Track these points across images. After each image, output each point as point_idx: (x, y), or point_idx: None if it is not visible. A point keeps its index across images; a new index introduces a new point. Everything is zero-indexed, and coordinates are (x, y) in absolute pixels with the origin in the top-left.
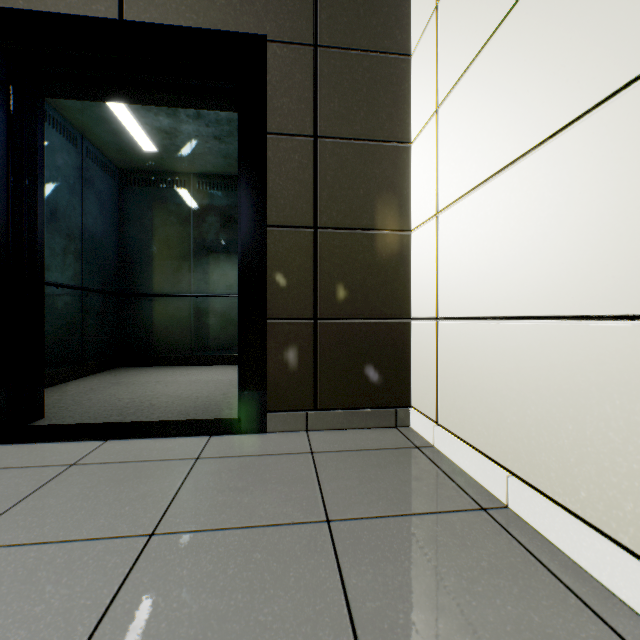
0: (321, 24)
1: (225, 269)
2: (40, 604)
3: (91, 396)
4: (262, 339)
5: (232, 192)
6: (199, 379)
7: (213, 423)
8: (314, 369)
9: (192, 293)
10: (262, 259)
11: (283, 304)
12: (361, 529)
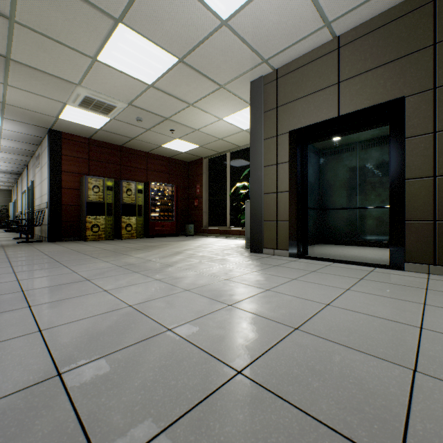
0: (438, 76)
1: (378, 192)
2: (339, 280)
3: (317, 251)
4: (401, 229)
5: (383, 146)
6: (364, 251)
7: (376, 264)
8: (433, 245)
9: (357, 207)
10: (401, 195)
11: (413, 214)
12: (440, 292)
